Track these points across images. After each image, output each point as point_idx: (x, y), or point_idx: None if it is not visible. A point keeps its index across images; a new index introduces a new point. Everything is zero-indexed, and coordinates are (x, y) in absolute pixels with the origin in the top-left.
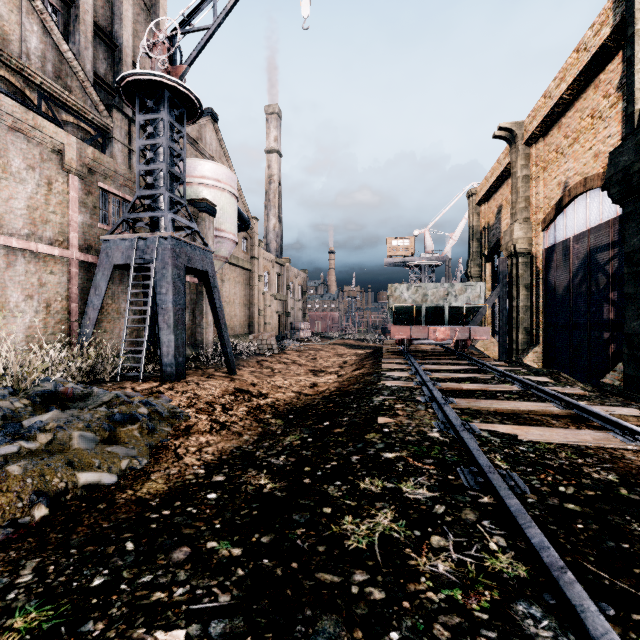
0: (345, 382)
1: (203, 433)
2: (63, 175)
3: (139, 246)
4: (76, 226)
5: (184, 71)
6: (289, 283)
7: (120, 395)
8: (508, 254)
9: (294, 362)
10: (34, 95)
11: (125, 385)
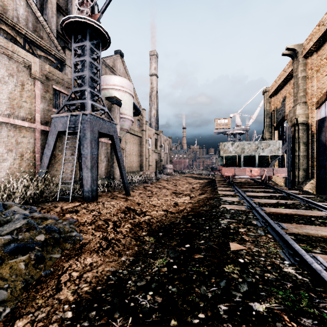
0: (196, 204)
1: (91, 253)
2: (31, 80)
3: (72, 120)
4: (39, 110)
5: (99, 17)
6: (162, 144)
7: (30, 221)
8: (292, 124)
9: (164, 187)
10: (22, 40)
11: (58, 204)
